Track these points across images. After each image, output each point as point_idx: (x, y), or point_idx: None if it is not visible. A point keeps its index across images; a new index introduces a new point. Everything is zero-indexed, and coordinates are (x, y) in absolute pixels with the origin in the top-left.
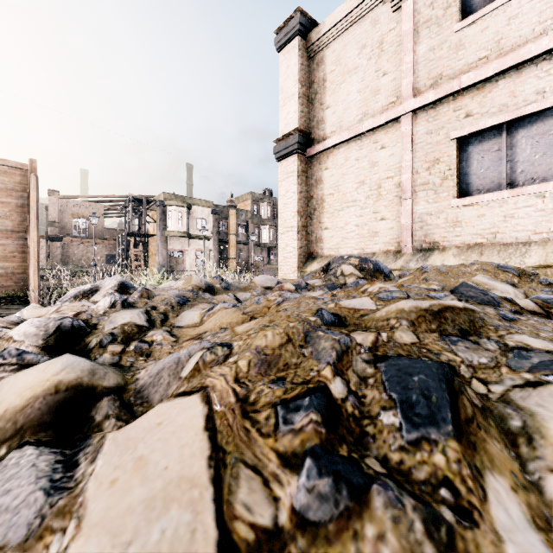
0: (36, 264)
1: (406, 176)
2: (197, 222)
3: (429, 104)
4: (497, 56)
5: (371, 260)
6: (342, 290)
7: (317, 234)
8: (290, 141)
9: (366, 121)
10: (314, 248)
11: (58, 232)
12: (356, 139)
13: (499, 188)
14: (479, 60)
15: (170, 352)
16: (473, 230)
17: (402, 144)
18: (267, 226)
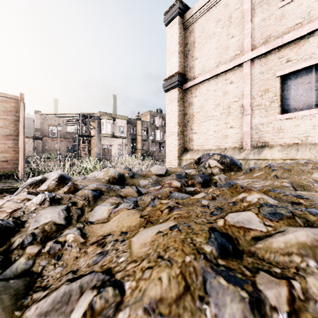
0: (23, 155)
1: (246, 100)
2: (118, 128)
3: (261, 54)
4: (308, 22)
5: (228, 156)
6: (217, 189)
7: (189, 136)
8: (173, 80)
9: (221, 66)
10: (188, 145)
11: (40, 134)
12: (214, 78)
13: (310, 108)
14: (296, 25)
15: (77, 256)
16: (291, 134)
17: (244, 80)
18: (159, 130)
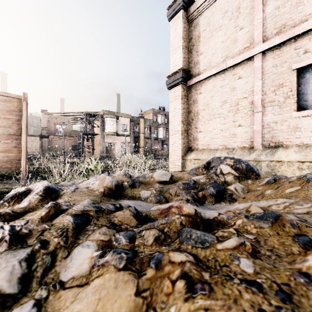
0: (25, 155)
1: (257, 97)
2: (121, 126)
3: (275, 46)
4: None
5: (243, 161)
6: (251, 223)
7: (194, 135)
8: (177, 76)
9: (228, 61)
10: (192, 144)
11: (46, 132)
12: (221, 73)
13: None
14: None
15: None
16: (310, 134)
17: (254, 75)
18: (161, 128)
